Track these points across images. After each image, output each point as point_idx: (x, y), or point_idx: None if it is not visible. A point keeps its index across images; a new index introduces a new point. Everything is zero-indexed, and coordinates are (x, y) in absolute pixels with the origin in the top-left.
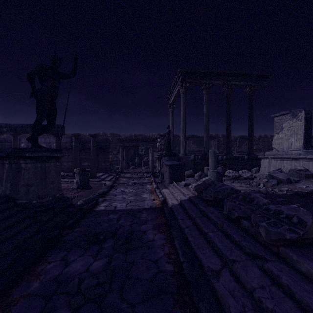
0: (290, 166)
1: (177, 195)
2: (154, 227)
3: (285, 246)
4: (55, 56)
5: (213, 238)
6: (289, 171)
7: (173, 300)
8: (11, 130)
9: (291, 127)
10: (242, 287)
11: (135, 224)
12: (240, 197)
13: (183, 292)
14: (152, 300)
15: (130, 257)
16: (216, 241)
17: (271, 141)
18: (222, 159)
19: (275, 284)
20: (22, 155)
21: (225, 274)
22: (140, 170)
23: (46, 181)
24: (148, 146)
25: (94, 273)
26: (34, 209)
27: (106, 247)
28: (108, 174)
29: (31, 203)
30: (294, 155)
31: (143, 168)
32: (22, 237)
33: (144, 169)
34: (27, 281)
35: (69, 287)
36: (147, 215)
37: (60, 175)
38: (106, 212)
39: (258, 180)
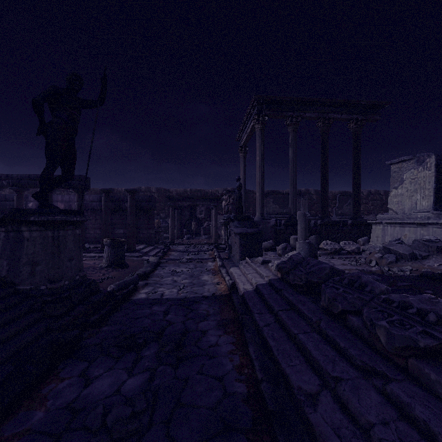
0: (414, 234)
1: (251, 277)
2: (218, 325)
3: (417, 358)
4: (73, 75)
5: (307, 343)
6: (413, 242)
7: (247, 441)
8: (14, 183)
9: (416, 179)
10: (352, 422)
11: (190, 320)
12: (346, 281)
13: (262, 428)
14: (214, 441)
15: (183, 371)
16: (310, 347)
17: (384, 199)
18: (315, 225)
19: (403, 418)
20: (24, 220)
21: (325, 400)
22: (198, 240)
23: (60, 257)
24: (210, 207)
25: (127, 396)
26: (42, 298)
27: (147, 355)
28: (152, 246)
29: (38, 289)
30: (420, 219)
31: (203, 238)
32: (23, 341)
33: (203, 239)
34: (26, 409)
35: (88, 419)
36: (209, 307)
37: (81, 249)
38: (149, 303)
39: (368, 255)
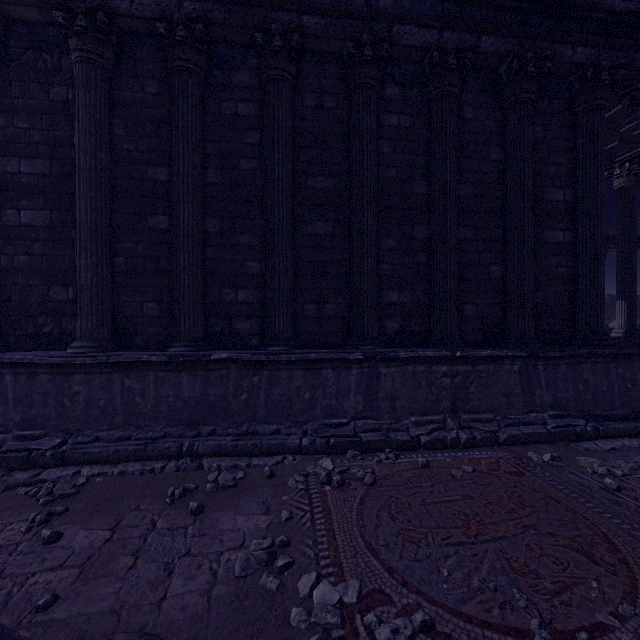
0: None
1: None
2: None
3: None
4: None
5: None
6: None
7: None
8: None
9: None
10: None
11: None
12: None
13: None
14: None
15: None
16: None
17: (609, 303)
18: None
19: None
20: None
21: None
22: None
23: None
24: None
25: None
26: None
27: None
28: None
29: None
30: None
31: None
32: None
33: None
34: None
35: None
36: None
37: None
38: None
39: None
